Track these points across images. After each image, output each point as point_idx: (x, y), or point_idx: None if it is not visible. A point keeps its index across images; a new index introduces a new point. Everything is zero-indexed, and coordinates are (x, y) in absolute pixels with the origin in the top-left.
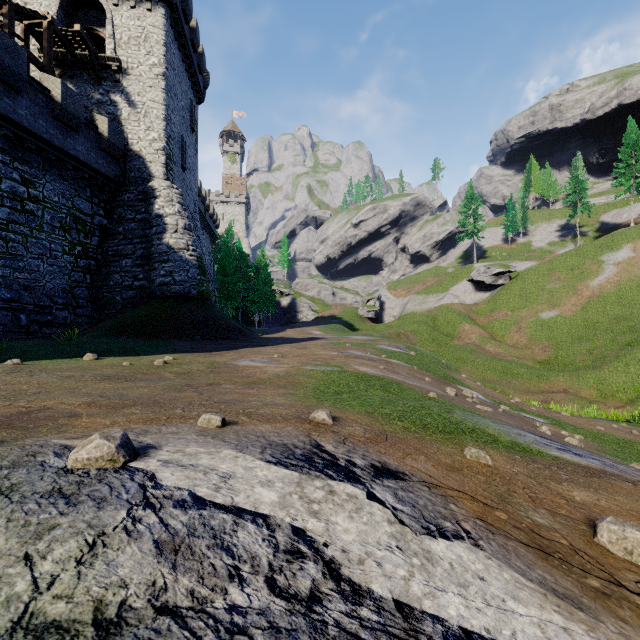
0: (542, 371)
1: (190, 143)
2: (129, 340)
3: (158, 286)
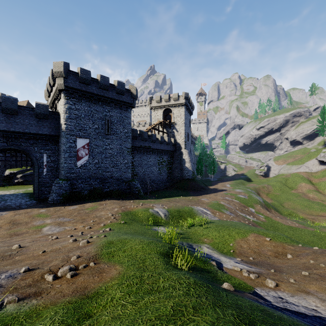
0: None
1: (189, 131)
2: (182, 191)
3: (184, 176)
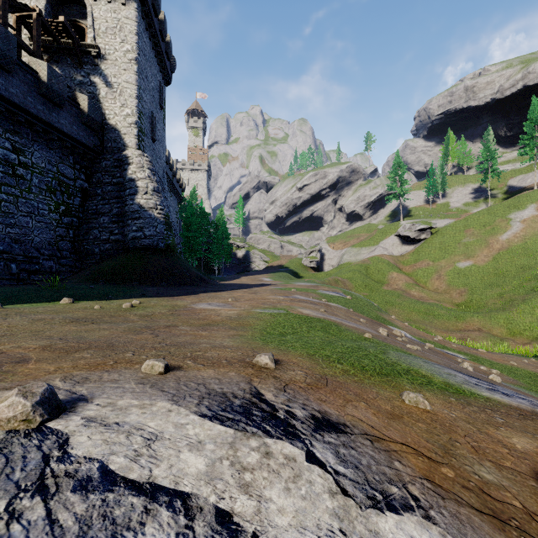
0: (459, 312)
1: (159, 118)
2: (104, 286)
3: (131, 240)
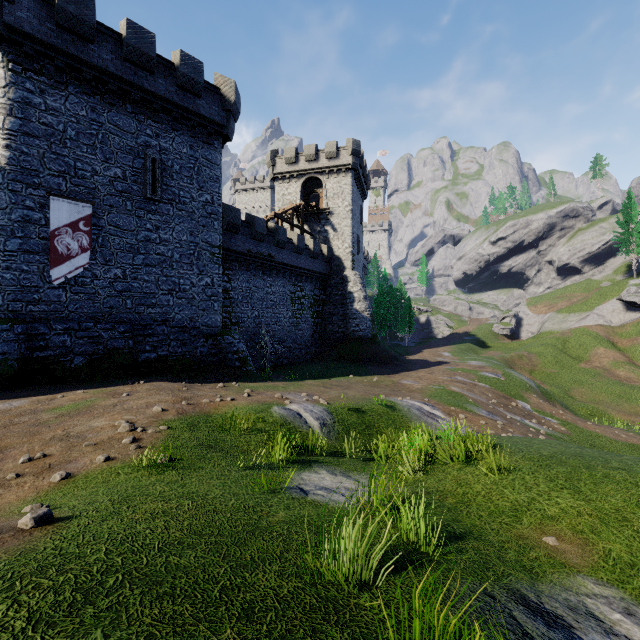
0: None
1: (360, 233)
2: (349, 365)
3: (351, 332)
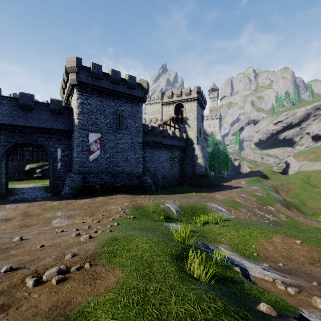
0: None
1: (201, 126)
2: (194, 187)
3: (196, 172)
